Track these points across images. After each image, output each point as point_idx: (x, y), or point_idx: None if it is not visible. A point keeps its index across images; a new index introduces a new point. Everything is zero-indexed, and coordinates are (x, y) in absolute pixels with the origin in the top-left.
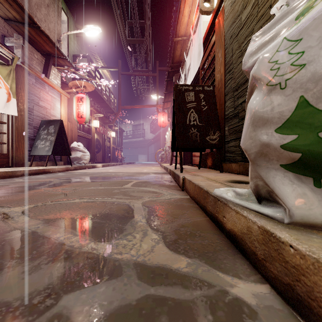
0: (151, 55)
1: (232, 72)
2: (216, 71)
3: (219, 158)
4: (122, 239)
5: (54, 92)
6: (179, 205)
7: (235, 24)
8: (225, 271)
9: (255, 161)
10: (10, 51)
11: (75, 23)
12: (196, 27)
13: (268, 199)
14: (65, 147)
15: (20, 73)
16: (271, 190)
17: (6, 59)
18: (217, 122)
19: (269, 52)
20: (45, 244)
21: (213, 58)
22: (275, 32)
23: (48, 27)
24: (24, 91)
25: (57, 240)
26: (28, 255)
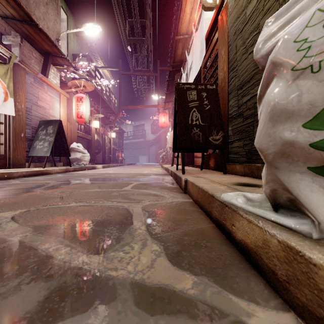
0: (152, 55)
1: (236, 69)
2: (218, 69)
3: (222, 159)
4: (118, 251)
5: (53, 92)
6: (181, 209)
7: (239, 19)
8: (238, 293)
9: (273, 162)
10: (8, 49)
11: (75, 22)
12: (198, 25)
13: (288, 207)
14: (64, 147)
15: (18, 72)
16: (294, 198)
17: (3, 57)
18: (220, 121)
19: (295, 30)
20: (30, 257)
21: (216, 56)
22: (298, 9)
23: (47, 25)
24: (22, 90)
25: (45, 252)
26: (9, 272)
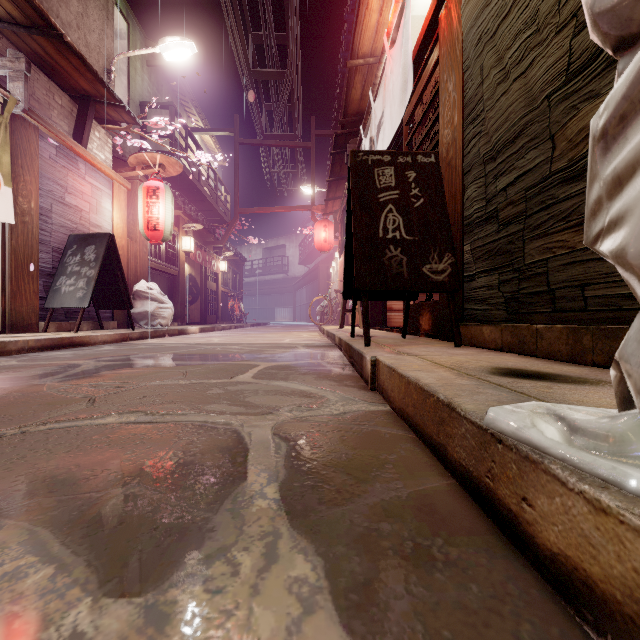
0: (300, 104)
1: (482, 119)
2: (441, 123)
3: (451, 313)
4: (192, 582)
5: (98, 176)
6: (368, 434)
7: (488, 10)
8: None
9: None
10: None
11: (144, 39)
12: (397, 32)
13: None
14: (120, 290)
15: (22, 133)
16: None
17: None
18: (447, 232)
19: None
20: None
21: (434, 98)
22: None
23: (85, 41)
24: (32, 172)
25: None
26: None
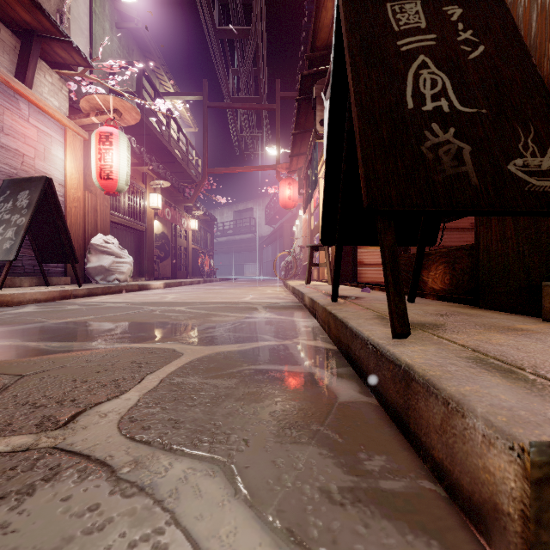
0: (265, 63)
1: None
2: None
3: None
4: None
5: (47, 121)
6: None
7: None
8: None
9: None
10: None
11: (114, 2)
12: None
13: None
14: (63, 242)
15: None
16: None
17: None
18: (543, 99)
19: None
20: None
21: None
22: None
23: None
24: None
25: None
26: None
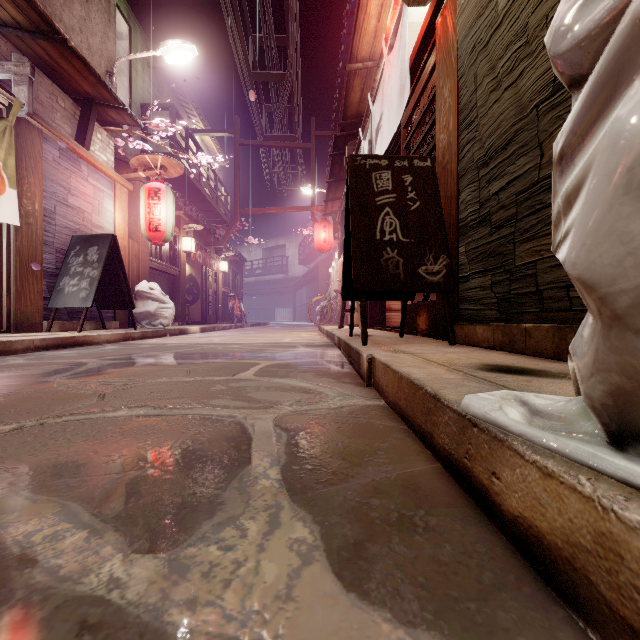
0: (300, 105)
1: (476, 125)
2: (437, 128)
3: (446, 313)
4: (207, 542)
5: (100, 178)
6: (362, 426)
7: (482, 20)
8: None
9: (635, 317)
10: (5, 89)
11: (145, 41)
12: (394, 38)
13: None
14: (122, 291)
15: (26, 136)
16: None
17: None
18: (442, 234)
19: None
20: None
21: (431, 102)
22: None
23: (88, 44)
24: (36, 174)
25: (21, 544)
26: None
